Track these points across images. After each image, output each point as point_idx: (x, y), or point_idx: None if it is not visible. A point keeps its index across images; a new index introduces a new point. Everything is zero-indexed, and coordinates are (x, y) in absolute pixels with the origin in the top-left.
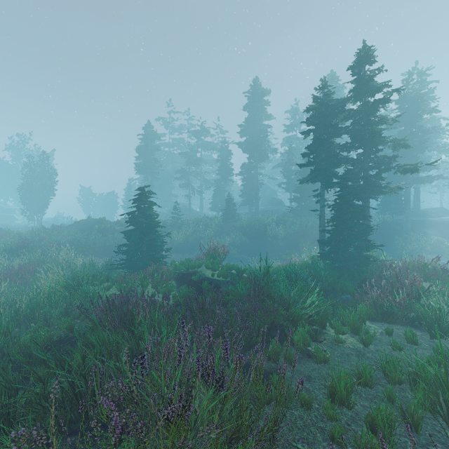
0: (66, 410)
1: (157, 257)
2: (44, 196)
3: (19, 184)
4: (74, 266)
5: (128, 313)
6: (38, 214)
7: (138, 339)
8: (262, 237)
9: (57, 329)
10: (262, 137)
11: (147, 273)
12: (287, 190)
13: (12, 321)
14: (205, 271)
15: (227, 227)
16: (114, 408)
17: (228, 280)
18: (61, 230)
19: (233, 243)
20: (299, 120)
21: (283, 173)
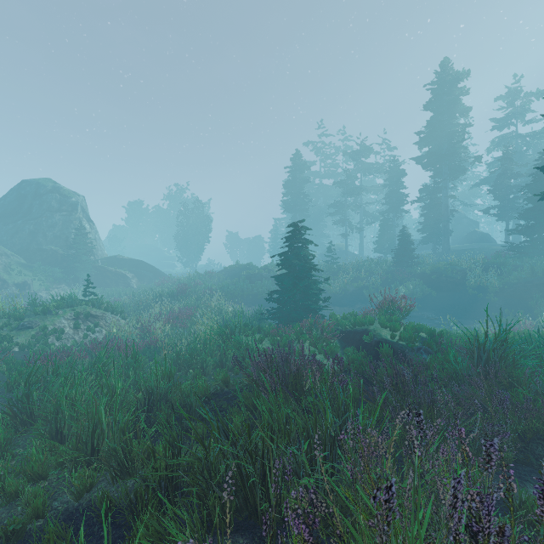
0: (230, 493)
1: (313, 308)
2: (198, 243)
3: (178, 233)
4: (224, 313)
5: (291, 374)
6: (193, 261)
7: (316, 417)
8: (458, 288)
9: (212, 380)
10: (456, 143)
11: (304, 326)
12: (501, 217)
13: (174, 364)
14: (379, 330)
15: (401, 274)
16: (307, 537)
17: (419, 347)
18: (212, 276)
19: (410, 296)
20: (521, 106)
21: (492, 192)
